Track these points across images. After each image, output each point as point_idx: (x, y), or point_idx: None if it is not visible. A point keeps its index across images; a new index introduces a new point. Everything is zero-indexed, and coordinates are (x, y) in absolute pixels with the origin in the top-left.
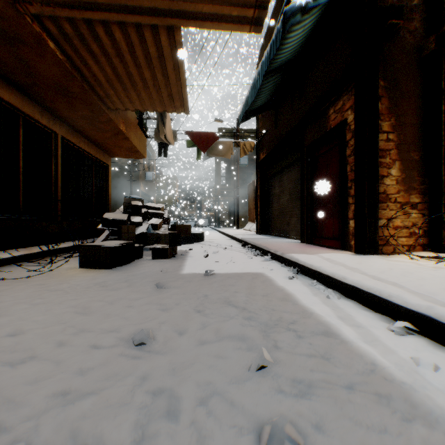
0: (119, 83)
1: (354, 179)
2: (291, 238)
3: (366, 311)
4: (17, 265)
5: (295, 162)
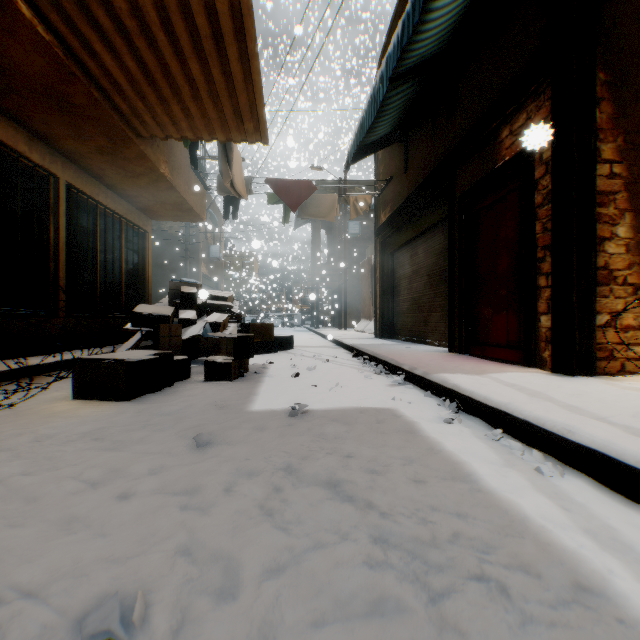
0: (152, 89)
1: (549, 244)
2: (431, 345)
3: (638, 512)
4: None
5: (437, 224)
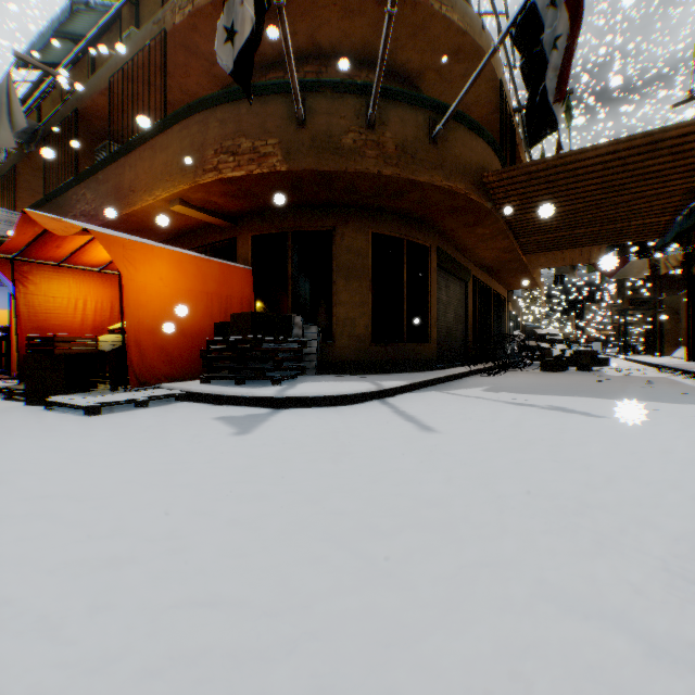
0: (550, 261)
1: None
2: None
3: None
4: (500, 369)
5: None
